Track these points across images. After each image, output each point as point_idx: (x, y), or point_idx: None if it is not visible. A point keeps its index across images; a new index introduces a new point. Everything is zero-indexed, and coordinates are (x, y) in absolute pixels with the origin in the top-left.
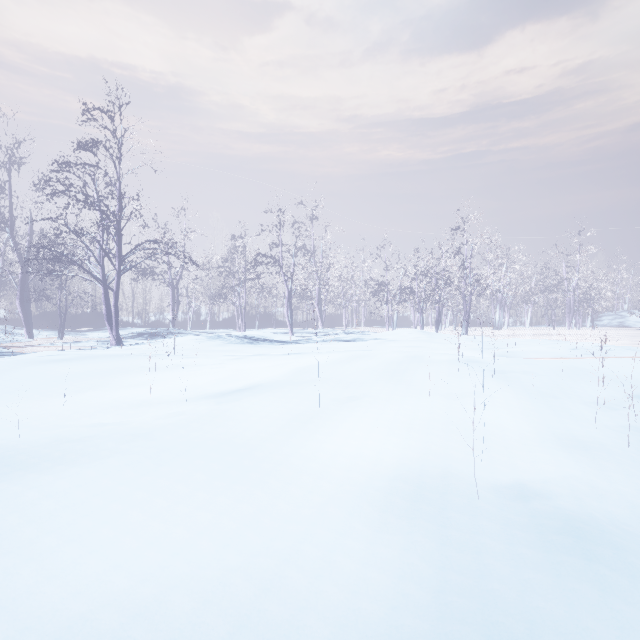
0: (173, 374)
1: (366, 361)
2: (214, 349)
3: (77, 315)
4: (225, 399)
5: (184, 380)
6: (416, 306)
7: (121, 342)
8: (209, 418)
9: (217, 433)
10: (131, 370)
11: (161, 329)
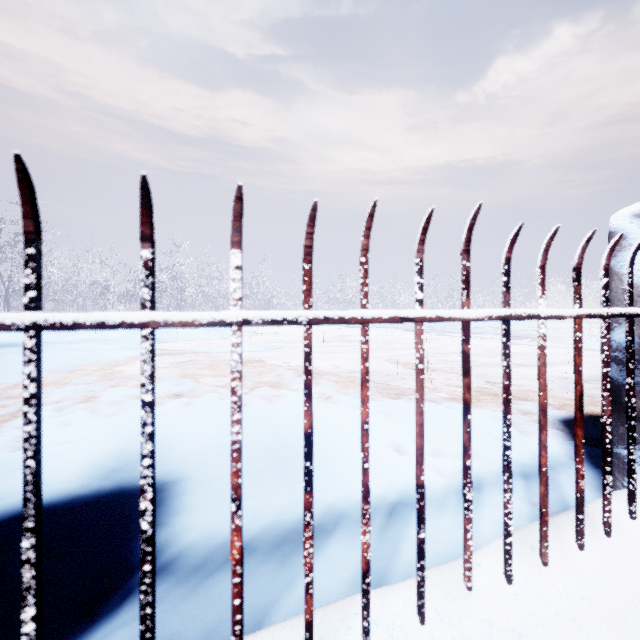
0: None
1: None
2: None
3: None
4: None
5: None
6: None
7: None
8: None
9: None
10: None
11: None
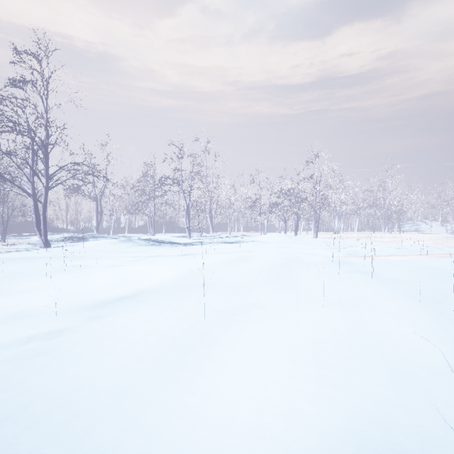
0: (69, 278)
1: (250, 264)
2: (123, 250)
3: (25, 223)
4: (102, 313)
5: (75, 285)
6: (279, 217)
7: (49, 245)
8: (66, 348)
9: (63, 379)
10: (29, 274)
11: (87, 234)
